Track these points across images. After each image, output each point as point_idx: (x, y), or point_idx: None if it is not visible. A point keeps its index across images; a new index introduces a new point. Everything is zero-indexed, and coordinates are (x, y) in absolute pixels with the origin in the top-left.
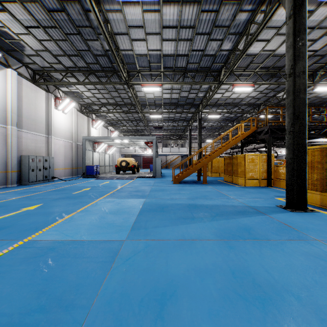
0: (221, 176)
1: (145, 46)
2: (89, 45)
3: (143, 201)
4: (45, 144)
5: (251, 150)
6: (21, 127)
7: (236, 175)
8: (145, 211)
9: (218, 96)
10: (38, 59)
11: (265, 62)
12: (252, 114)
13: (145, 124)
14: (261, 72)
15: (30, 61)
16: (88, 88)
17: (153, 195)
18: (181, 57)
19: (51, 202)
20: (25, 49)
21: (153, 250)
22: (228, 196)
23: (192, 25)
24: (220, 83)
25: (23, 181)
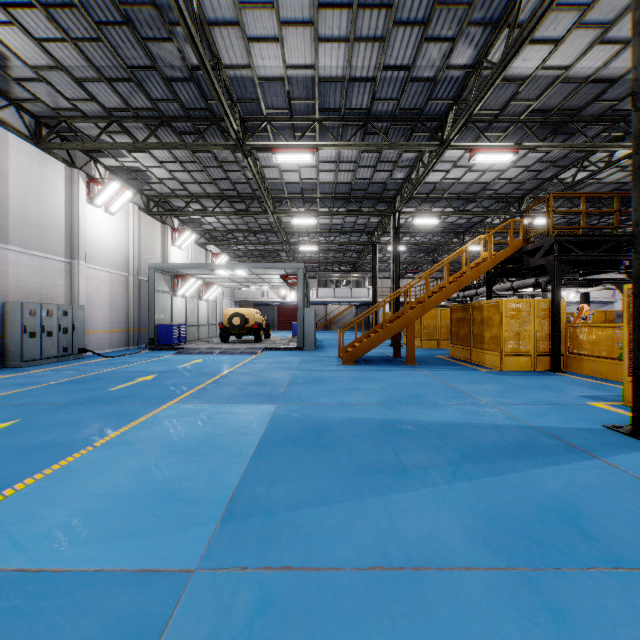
0: (442, 347)
1: (279, 56)
2: (154, 55)
3: (270, 412)
4: (65, 279)
5: (503, 292)
6: (7, 240)
7: (480, 346)
8: (273, 445)
9: (437, 179)
10: (43, 88)
11: (545, 96)
12: (504, 218)
13: (282, 240)
14: (533, 122)
15: (27, 94)
16: (159, 159)
17: (296, 394)
18: (358, 85)
19: (44, 415)
20: (12, 65)
21: (283, 630)
22: (474, 399)
23: (387, 1)
24: (444, 145)
25: (11, 358)
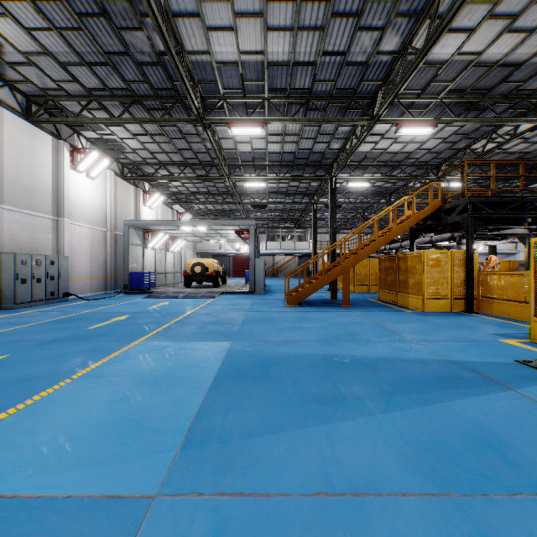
0: (371, 291)
1: (233, 43)
2: (127, 42)
3: (226, 348)
4: (52, 234)
5: (423, 245)
6: (2, 200)
7: (405, 290)
8: (228, 378)
9: (367, 149)
10: (33, 71)
11: (460, 78)
12: (424, 182)
13: (237, 201)
14: (449, 100)
15: (19, 76)
16: (132, 132)
17: (248, 332)
18: (301, 68)
19: (30, 351)
20: (6, 51)
21: None
22: (401, 336)
23: None
24: (374, 119)
25: (5, 301)
